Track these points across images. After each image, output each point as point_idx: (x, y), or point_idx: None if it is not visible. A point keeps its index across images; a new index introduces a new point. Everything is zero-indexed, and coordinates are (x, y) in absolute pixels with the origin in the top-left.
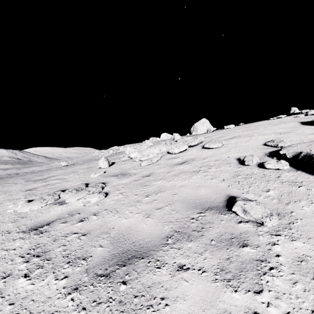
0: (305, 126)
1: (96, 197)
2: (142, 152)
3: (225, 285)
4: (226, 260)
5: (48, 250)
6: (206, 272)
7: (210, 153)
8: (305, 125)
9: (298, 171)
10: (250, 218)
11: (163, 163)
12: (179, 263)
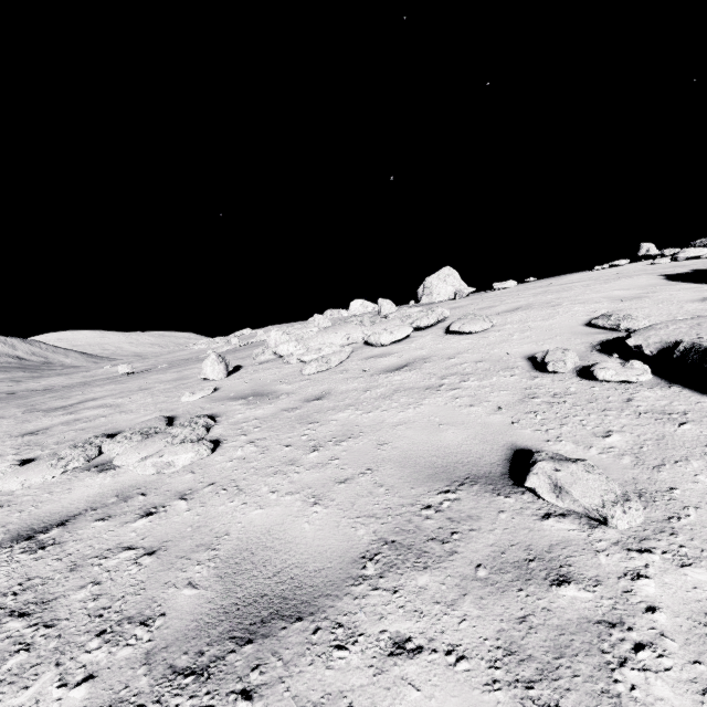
0: (675, 284)
1: (190, 453)
2: (305, 342)
3: (520, 700)
4: (518, 623)
5: (51, 598)
6: (467, 658)
7: (464, 344)
8: (676, 282)
9: (672, 386)
10: (572, 505)
11: (354, 368)
12: (396, 634)
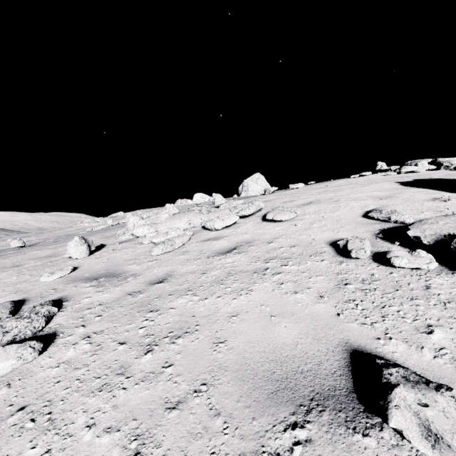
0: (410, 189)
1: (10, 360)
2: (156, 226)
3: None
4: None
5: None
6: None
7: (278, 230)
8: (409, 187)
9: (454, 273)
10: None
11: (194, 250)
12: None
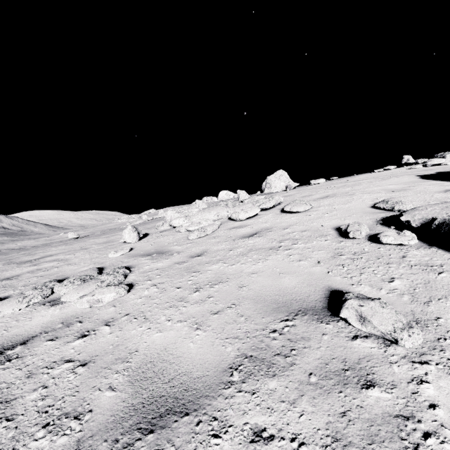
0: (427, 181)
1: (113, 293)
2: (190, 218)
3: None
4: (340, 417)
5: (13, 398)
6: (306, 444)
7: (293, 219)
8: (427, 180)
9: (431, 248)
10: (372, 330)
11: (222, 235)
12: (255, 425)
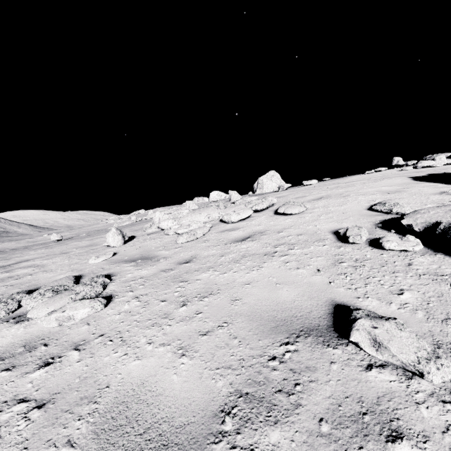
0: (420, 183)
1: (87, 308)
2: (179, 220)
3: None
4: None
5: None
6: None
7: (288, 222)
8: (420, 182)
9: (437, 254)
10: (390, 359)
11: (213, 239)
12: None
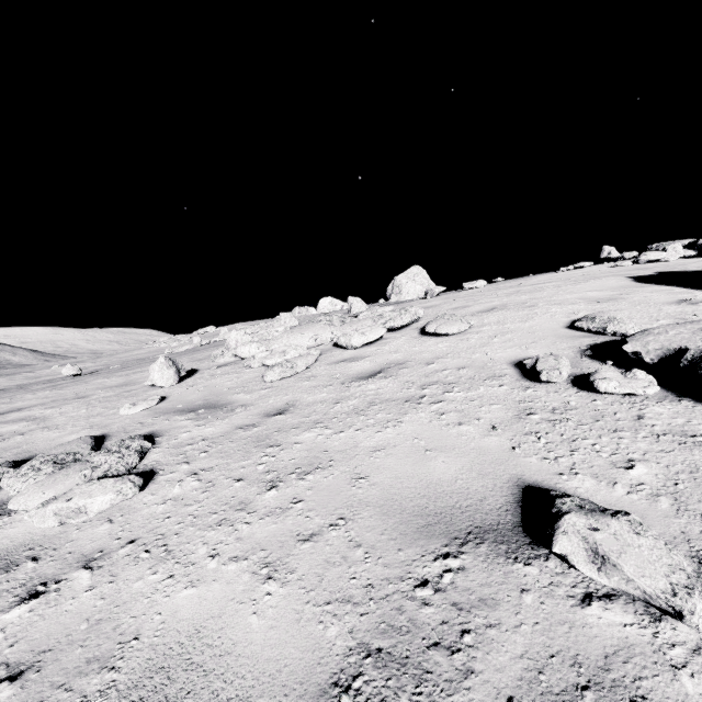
0: (646, 286)
1: (109, 494)
2: (269, 343)
3: None
4: None
5: None
6: None
7: (442, 347)
8: (646, 284)
9: (682, 400)
10: (623, 585)
11: (323, 374)
12: None
